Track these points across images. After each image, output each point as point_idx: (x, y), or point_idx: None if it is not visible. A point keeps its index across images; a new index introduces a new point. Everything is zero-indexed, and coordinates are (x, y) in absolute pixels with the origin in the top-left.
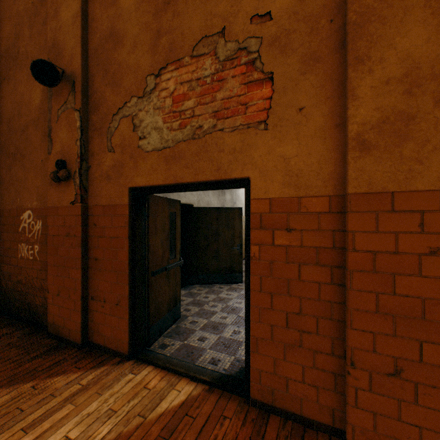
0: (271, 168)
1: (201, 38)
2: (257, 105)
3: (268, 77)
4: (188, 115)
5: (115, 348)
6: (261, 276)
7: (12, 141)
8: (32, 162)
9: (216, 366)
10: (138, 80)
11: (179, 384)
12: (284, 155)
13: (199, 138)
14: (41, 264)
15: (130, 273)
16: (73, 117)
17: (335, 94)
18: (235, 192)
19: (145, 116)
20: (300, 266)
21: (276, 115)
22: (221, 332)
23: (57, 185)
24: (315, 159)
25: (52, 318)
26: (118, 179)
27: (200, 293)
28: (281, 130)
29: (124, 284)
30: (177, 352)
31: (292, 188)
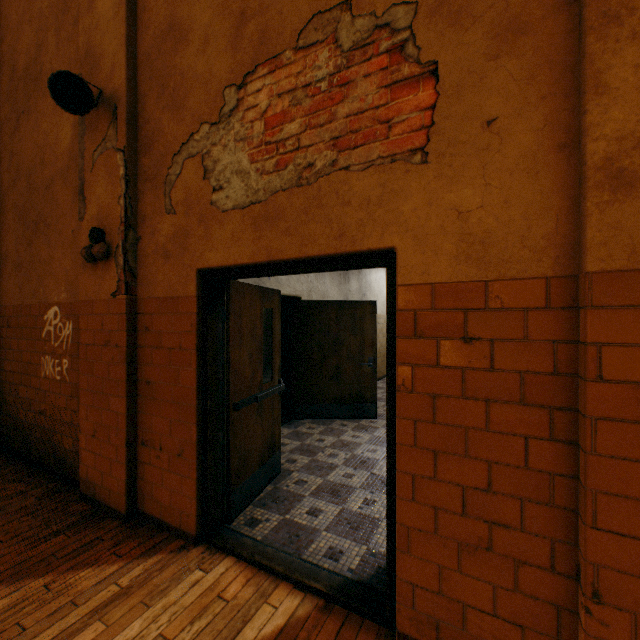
0: (433, 231)
1: (311, 17)
2: (408, 121)
3: (428, 70)
4: (290, 146)
5: (176, 523)
6: (416, 419)
7: (32, 204)
8: (60, 234)
9: (337, 562)
10: (211, 97)
11: (276, 594)
12: (459, 205)
13: (308, 184)
14: (72, 387)
15: (199, 406)
16: (115, 162)
17: (558, 89)
18: (365, 279)
19: (221, 153)
20: (488, 405)
21: (442, 135)
22: (344, 501)
23: (92, 267)
24: (517, 212)
25: (85, 471)
26: (181, 257)
27: (311, 433)
28: (453, 162)
29: (190, 424)
30: (274, 534)
31: (473, 265)
